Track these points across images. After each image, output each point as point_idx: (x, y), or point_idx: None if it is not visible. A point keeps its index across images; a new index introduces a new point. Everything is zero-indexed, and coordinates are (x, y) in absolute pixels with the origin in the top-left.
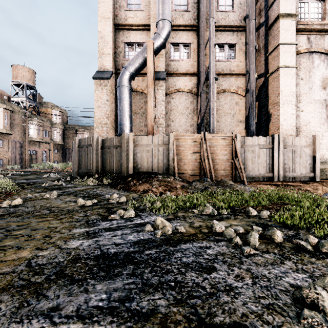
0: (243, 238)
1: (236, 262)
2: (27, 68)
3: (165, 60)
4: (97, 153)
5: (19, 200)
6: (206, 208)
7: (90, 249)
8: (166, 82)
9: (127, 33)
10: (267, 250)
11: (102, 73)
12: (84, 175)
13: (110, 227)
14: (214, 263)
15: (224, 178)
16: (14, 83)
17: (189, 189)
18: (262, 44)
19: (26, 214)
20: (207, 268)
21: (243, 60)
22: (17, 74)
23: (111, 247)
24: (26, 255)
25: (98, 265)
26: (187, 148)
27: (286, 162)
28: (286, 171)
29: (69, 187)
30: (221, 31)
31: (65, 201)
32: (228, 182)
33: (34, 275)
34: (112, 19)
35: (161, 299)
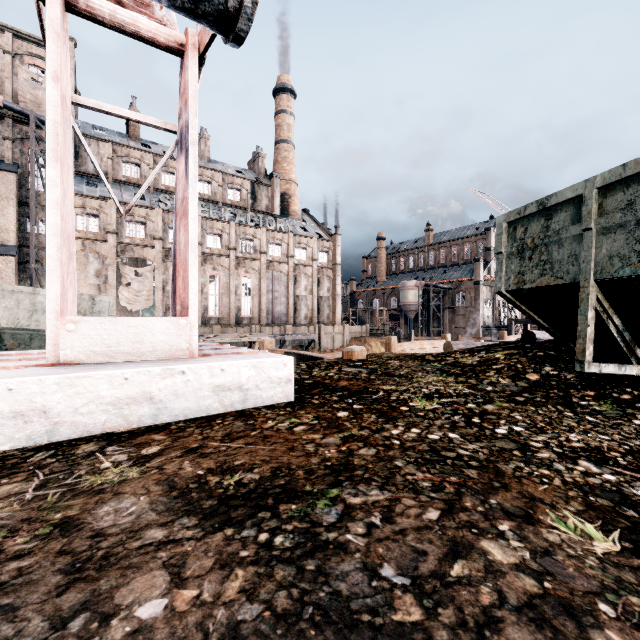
0: None
1: None
2: None
3: None
4: None
5: None
6: None
7: None
8: None
9: None
10: None
11: None
12: None
13: None
14: None
15: None
16: None
17: None
18: None
19: None
20: None
21: None
22: None
23: None
24: None
25: None
26: None
27: None
28: None
29: None
30: None
31: None
32: None
33: None
34: None
35: None
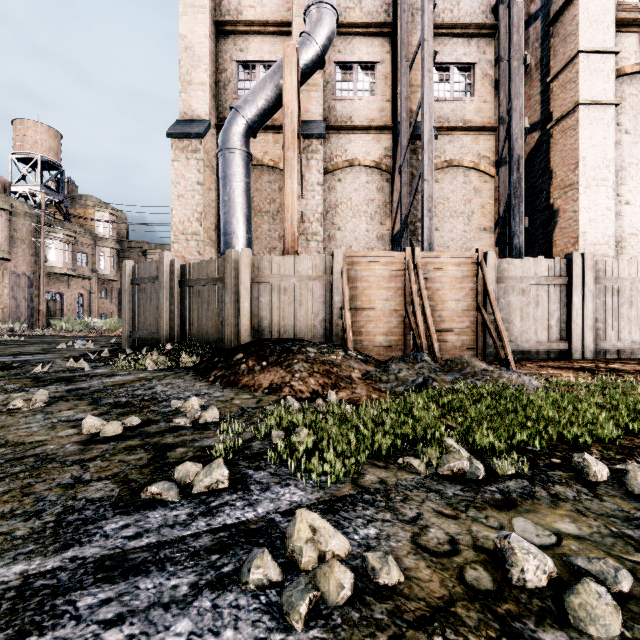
0: None
1: None
2: (44, 126)
3: (324, 98)
4: (170, 296)
5: None
6: (452, 457)
7: None
8: (325, 145)
9: (243, 41)
10: None
11: (188, 124)
12: (144, 345)
13: (127, 553)
14: None
15: (458, 353)
16: (17, 157)
17: (384, 383)
18: (535, 59)
19: None
20: None
21: (491, 99)
22: (24, 137)
23: None
24: None
25: None
26: (374, 285)
27: (598, 315)
28: (599, 338)
29: (97, 375)
30: (442, 37)
31: (55, 420)
32: (474, 364)
33: None
34: (210, 10)
35: None
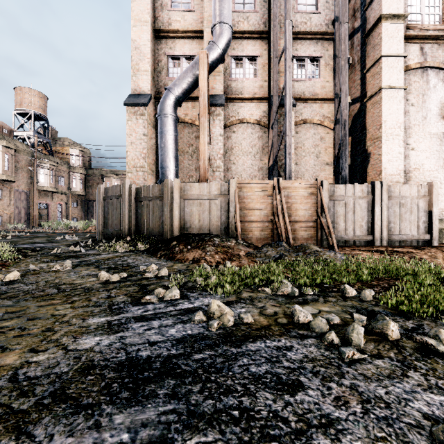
0: (340, 332)
1: (333, 374)
2: (35, 91)
3: (224, 79)
4: (129, 207)
5: (15, 273)
6: (283, 286)
7: (111, 352)
8: (225, 109)
9: (172, 42)
10: (379, 353)
11: (137, 96)
12: (112, 237)
13: (144, 315)
14: (300, 375)
15: (305, 242)
16: (17, 112)
17: (258, 258)
18: (357, 57)
19: (23, 295)
20: (289, 384)
21: (331, 80)
22: (22, 99)
23: (142, 348)
24: (12, 362)
25: (120, 379)
26: (254, 201)
27: (391, 219)
28: (392, 233)
29: (90, 254)
30: (300, 40)
31: (82, 274)
32: (311, 248)
33: (18, 398)
34: (151, 23)
35: (217, 442)
